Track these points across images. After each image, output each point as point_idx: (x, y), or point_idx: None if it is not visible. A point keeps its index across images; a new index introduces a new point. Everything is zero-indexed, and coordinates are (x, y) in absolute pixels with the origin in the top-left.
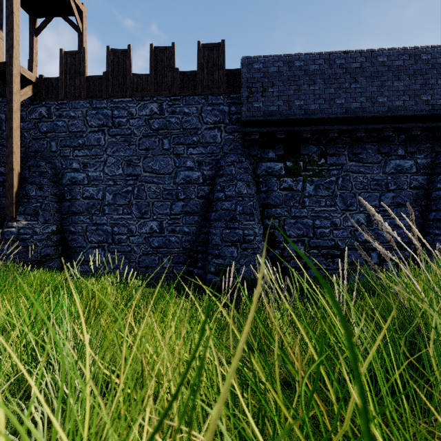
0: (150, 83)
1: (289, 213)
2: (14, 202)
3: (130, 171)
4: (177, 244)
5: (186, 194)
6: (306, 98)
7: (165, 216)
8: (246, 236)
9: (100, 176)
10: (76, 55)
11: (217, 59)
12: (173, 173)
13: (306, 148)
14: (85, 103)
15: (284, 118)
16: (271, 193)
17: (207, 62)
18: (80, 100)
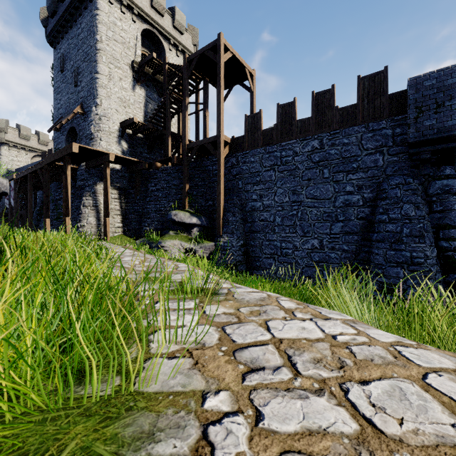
0: (312, 124)
1: None
2: (221, 225)
3: (295, 198)
4: (336, 260)
5: (345, 216)
6: None
7: (324, 235)
8: (414, 258)
9: (271, 203)
10: (255, 116)
11: (378, 87)
12: (332, 198)
13: None
14: (261, 150)
15: None
16: (448, 213)
17: (367, 92)
18: (258, 149)
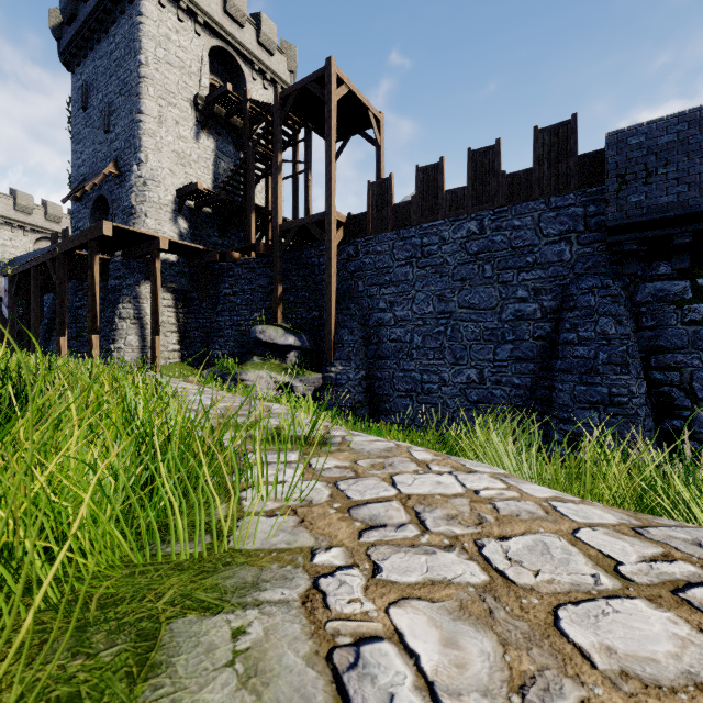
0: (467, 197)
1: (701, 362)
2: (332, 347)
3: (442, 307)
4: (503, 399)
5: (516, 334)
6: None
7: (486, 363)
8: (614, 396)
9: (407, 315)
10: (383, 184)
11: (564, 144)
12: (497, 308)
13: None
14: (392, 235)
15: (689, 212)
16: (663, 330)
17: (547, 152)
18: (387, 233)
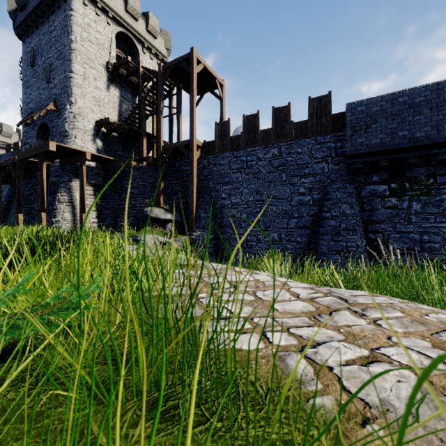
0: (272, 134)
1: (393, 229)
2: (194, 220)
3: (258, 197)
4: (292, 250)
5: (299, 213)
6: (411, 128)
7: (283, 229)
8: (349, 247)
9: (238, 202)
10: (224, 124)
11: (324, 107)
12: (289, 198)
13: (411, 171)
14: (229, 154)
15: (386, 149)
16: (374, 212)
17: (316, 111)
18: (227, 153)
